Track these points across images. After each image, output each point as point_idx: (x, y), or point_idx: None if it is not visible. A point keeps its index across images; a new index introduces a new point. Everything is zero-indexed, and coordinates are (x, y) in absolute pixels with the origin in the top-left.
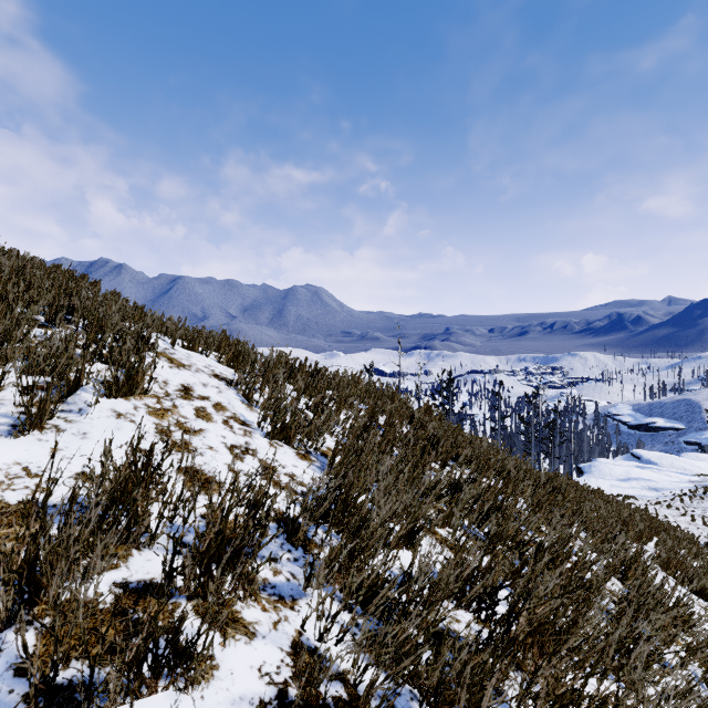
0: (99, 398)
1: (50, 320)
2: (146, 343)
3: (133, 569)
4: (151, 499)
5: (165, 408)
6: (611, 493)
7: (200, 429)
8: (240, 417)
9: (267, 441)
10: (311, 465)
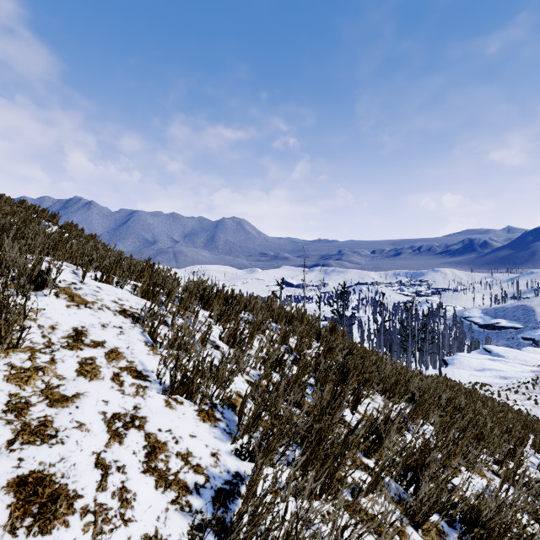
0: None
1: None
2: (46, 279)
3: None
4: None
5: (36, 366)
6: (470, 381)
7: (76, 394)
8: (137, 366)
9: (163, 400)
10: (214, 428)
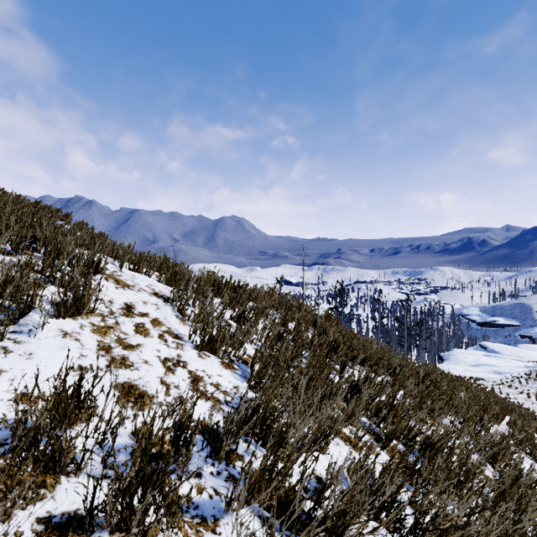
0: (48, 319)
1: (14, 249)
2: (97, 267)
3: (59, 499)
4: (83, 422)
5: (108, 326)
6: (465, 376)
7: (138, 344)
8: (174, 331)
9: (196, 353)
10: (233, 373)
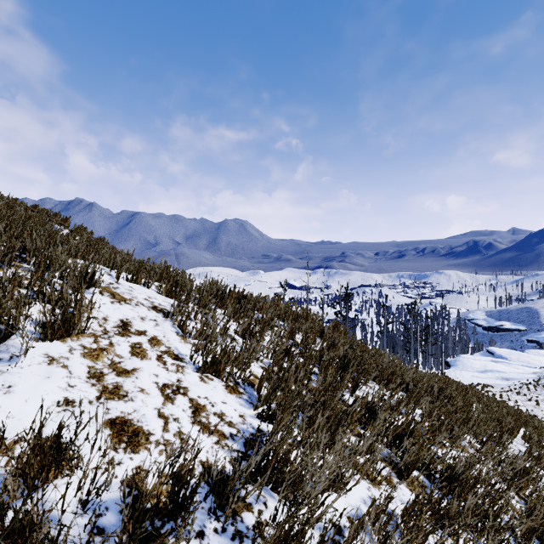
0: (33, 342)
1: None
2: (91, 280)
3: None
4: (64, 475)
5: (101, 348)
6: (472, 383)
7: (134, 369)
8: (174, 351)
9: (198, 376)
10: (239, 398)
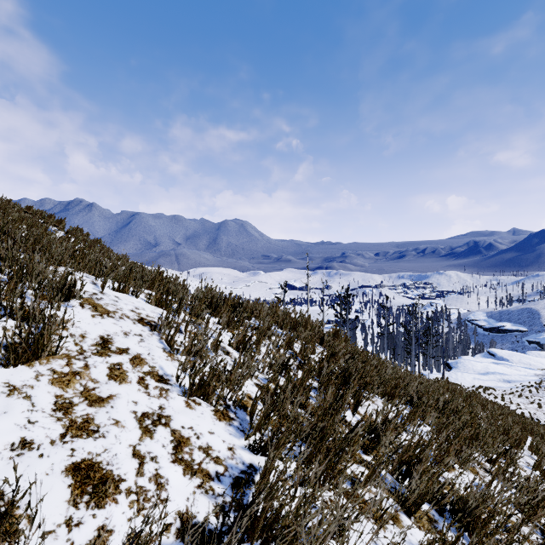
0: None
1: None
2: (71, 291)
3: None
4: None
5: (74, 371)
6: (474, 385)
7: (110, 396)
8: (158, 371)
9: (183, 401)
10: (229, 426)
